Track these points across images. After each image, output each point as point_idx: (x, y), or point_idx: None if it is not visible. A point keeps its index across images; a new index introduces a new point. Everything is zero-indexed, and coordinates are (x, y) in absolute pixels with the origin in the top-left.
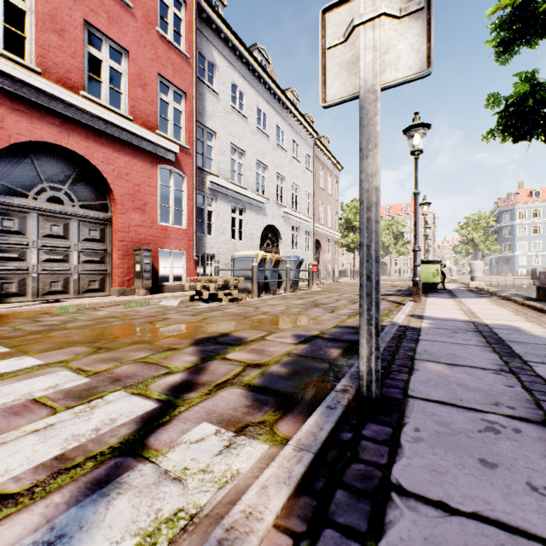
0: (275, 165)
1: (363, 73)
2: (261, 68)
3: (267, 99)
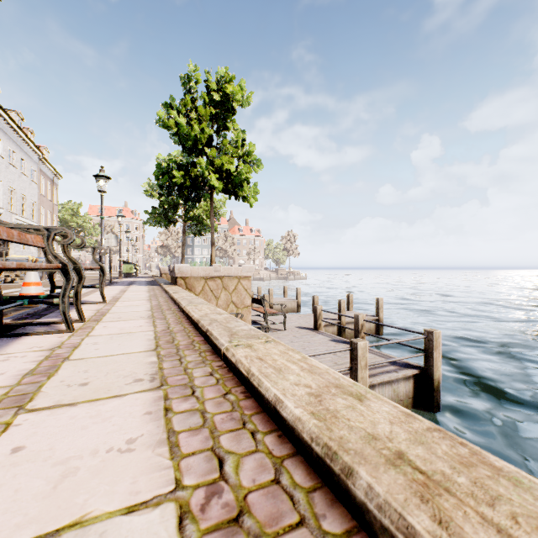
0: (8, 180)
1: (110, 245)
2: (1, 108)
3: (2, 128)
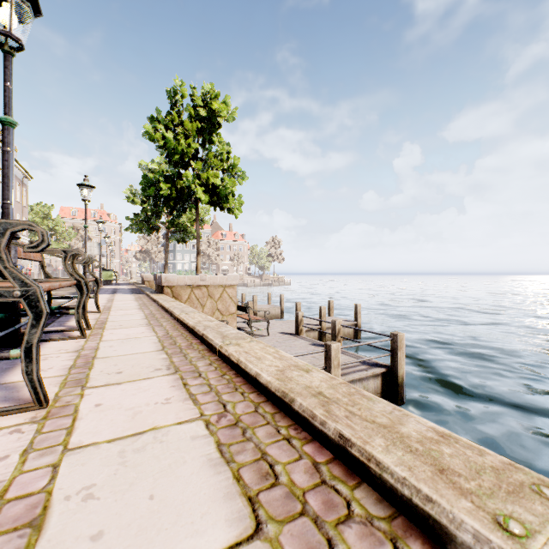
0: None
1: (93, 253)
2: None
3: None
